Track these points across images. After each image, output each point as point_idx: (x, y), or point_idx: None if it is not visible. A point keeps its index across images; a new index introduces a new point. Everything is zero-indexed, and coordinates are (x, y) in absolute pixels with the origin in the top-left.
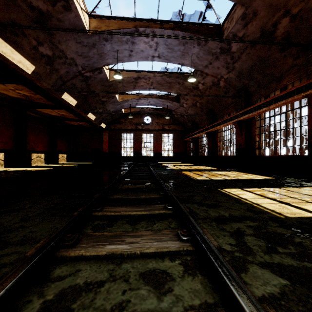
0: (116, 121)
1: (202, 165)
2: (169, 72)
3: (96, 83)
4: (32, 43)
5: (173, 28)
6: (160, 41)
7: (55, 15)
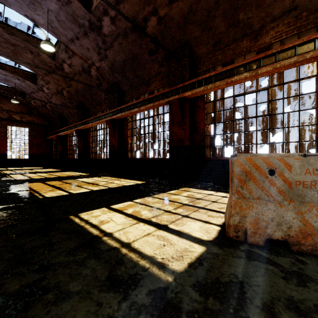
0: None
1: (70, 171)
2: (11, 26)
3: None
4: None
5: None
6: None
7: None
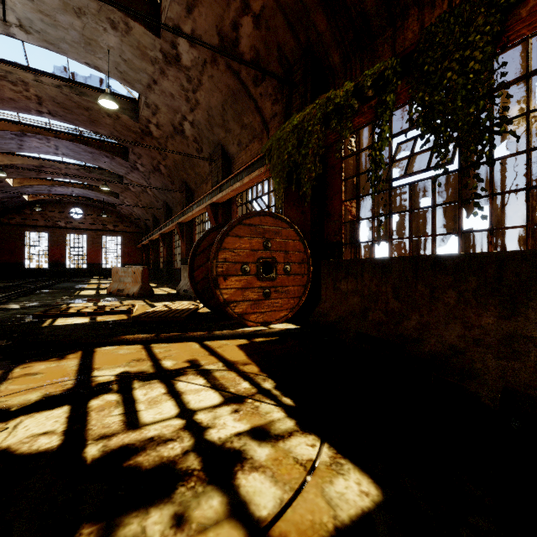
0: (13, 211)
1: None
2: (90, 166)
3: None
4: None
5: (72, 140)
6: (60, 145)
7: None
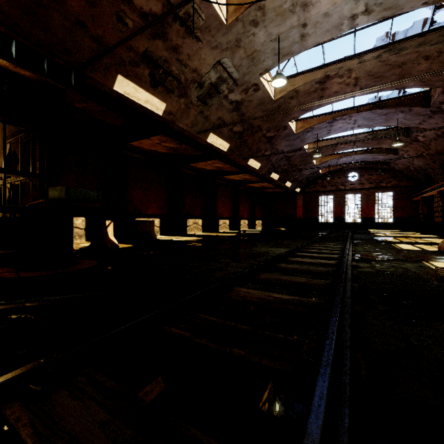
0: (312, 183)
1: (429, 234)
2: (376, 130)
3: (296, 157)
4: (262, 153)
5: (370, 109)
6: (358, 118)
7: (277, 135)
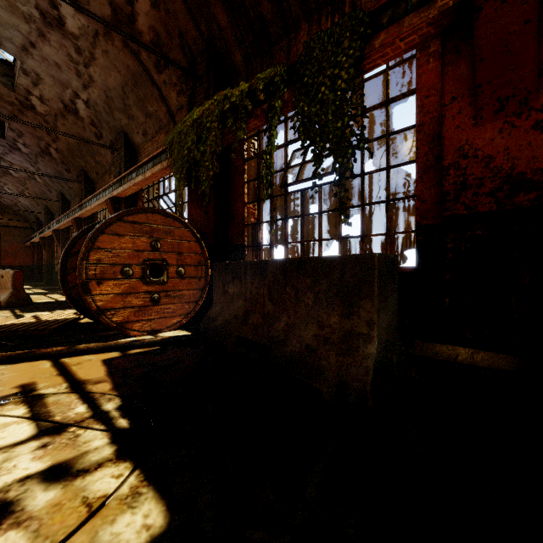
0: None
1: (28, 285)
2: None
3: None
4: None
5: None
6: None
7: None
